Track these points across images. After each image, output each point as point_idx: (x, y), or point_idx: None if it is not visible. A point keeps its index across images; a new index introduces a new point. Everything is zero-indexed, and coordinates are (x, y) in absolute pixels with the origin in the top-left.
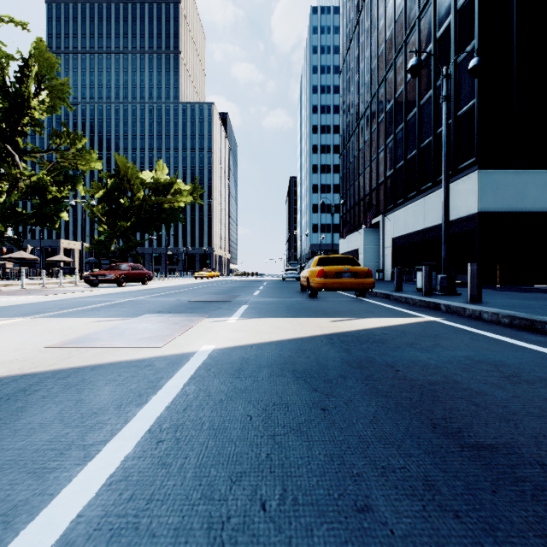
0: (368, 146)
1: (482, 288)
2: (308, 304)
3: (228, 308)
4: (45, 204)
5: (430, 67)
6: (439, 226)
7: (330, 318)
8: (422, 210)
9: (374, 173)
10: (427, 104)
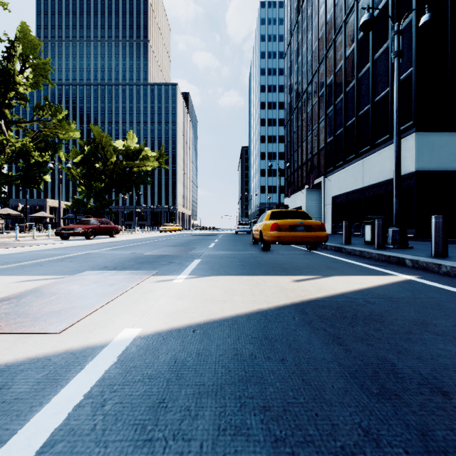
0: (310, 117)
1: (423, 241)
2: (262, 258)
3: (179, 263)
4: (29, 167)
5: (368, 42)
6: (377, 184)
7: (291, 276)
8: (360, 171)
9: (316, 140)
10: (365, 76)
